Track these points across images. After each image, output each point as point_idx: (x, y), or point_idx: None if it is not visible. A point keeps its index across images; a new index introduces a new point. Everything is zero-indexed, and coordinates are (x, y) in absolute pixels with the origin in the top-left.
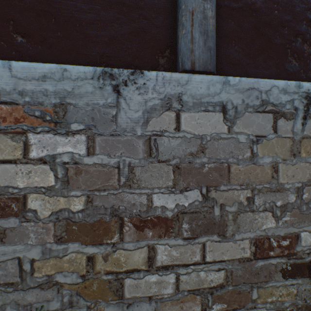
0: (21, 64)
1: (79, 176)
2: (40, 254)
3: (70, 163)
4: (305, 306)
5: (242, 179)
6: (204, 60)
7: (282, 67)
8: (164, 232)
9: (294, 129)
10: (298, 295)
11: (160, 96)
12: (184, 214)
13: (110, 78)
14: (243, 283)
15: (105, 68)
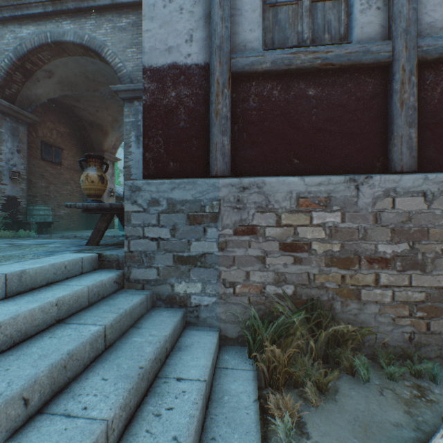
0: (308, 178)
1: (337, 233)
2: (317, 272)
3: (332, 227)
4: None
5: (437, 237)
6: (409, 164)
7: None
8: (385, 266)
9: None
10: None
11: (382, 190)
12: (397, 257)
13: (353, 182)
14: (438, 302)
15: (350, 177)
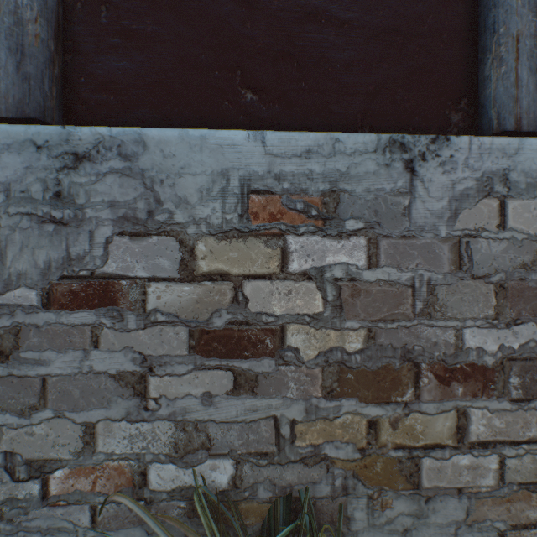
0: (277, 135)
1: (357, 299)
2: (303, 414)
3: (344, 279)
4: None
5: None
6: (536, 113)
7: None
8: (481, 388)
9: None
10: None
11: (475, 175)
12: (512, 361)
13: (399, 150)
14: None
15: (393, 135)
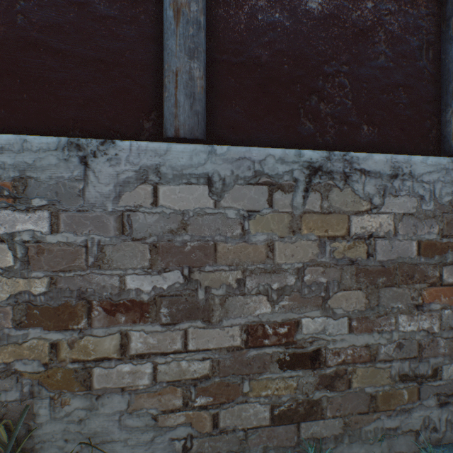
0: None
1: (42, 256)
2: None
3: (31, 242)
4: (307, 401)
5: (231, 259)
6: (191, 125)
7: (293, 130)
8: (140, 317)
9: (294, 203)
10: (298, 389)
11: (135, 168)
12: (163, 297)
13: (76, 149)
14: (233, 374)
15: (71, 138)
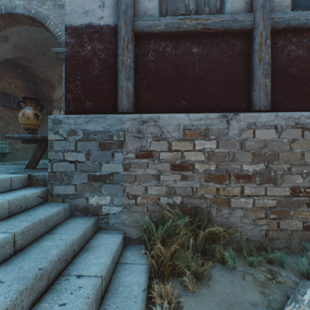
0: (192, 115)
1: (213, 156)
2: (199, 186)
3: (210, 151)
4: None
5: (285, 159)
6: (265, 105)
7: (308, 103)
8: (248, 181)
9: None
10: None
11: (246, 124)
12: (257, 174)
13: (225, 117)
14: (285, 207)
15: (223, 114)
